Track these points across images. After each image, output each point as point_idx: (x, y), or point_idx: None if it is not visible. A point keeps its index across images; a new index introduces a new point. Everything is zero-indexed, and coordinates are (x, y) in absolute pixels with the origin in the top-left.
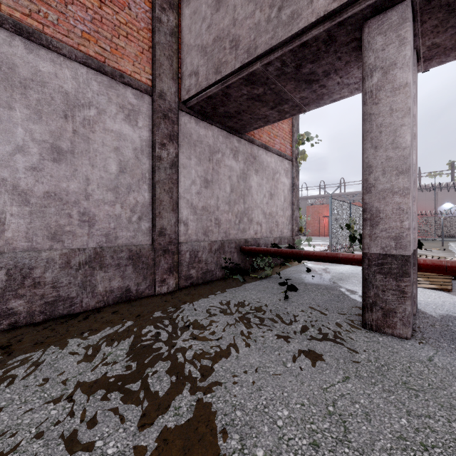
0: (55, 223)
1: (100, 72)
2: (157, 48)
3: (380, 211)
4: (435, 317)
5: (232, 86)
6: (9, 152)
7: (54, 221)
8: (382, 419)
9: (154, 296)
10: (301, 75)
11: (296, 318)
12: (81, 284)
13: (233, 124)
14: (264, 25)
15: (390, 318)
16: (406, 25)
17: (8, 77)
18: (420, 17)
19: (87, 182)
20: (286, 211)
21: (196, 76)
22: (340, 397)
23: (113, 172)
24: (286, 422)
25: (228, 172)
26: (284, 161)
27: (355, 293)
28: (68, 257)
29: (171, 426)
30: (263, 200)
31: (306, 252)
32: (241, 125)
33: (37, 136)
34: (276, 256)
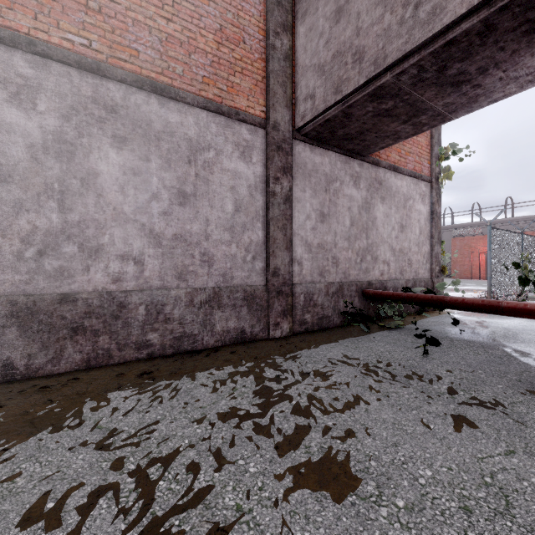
0: (181, 263)
1: (218, 113)
2: (271, 77)
3: None
4: None
5: (355, 105)
6: (147, 200)
7: (180, 262)
8: None
9: (268, 340)
10: (444, 78)
11: (438, 377)
12: (202, 322)
13: (354, 146)
14: (396, 29)
15: None
16: None
17: (146, 133)
18: None
19: (207, 223)
20: (422, 247)
21: (312, 99)
22: (501, 471)
23: (229, 212)
24: (429, 482)
25: (347, 202)
26: (420, 183)
27: (528, 355)
28: (191, 296)
29: (304, 461)
30: (391, 234)
31: (452, 299)
32: (364, 146)
33: (167, 183)
34: (409, 303)
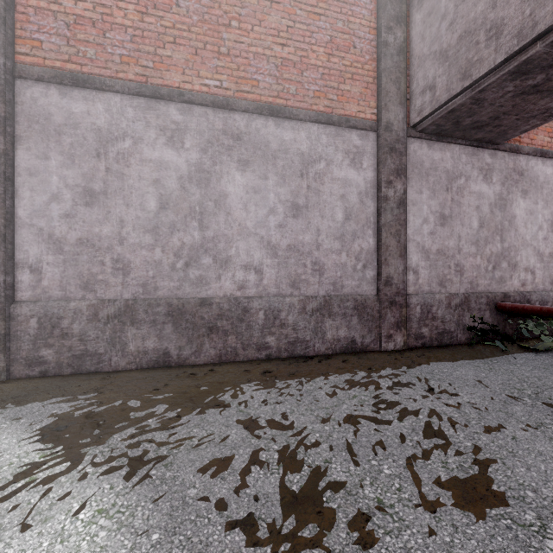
0: (294, 272)
1: (329, 124)
2: (383, 76)
3: None
4: None
5: (489, 88)
6: (265, 215)
7: (293, 271)
8: None
9: (379, 352)
10: None
11: None
12: (313, 329)
13: (484, 134)
14: None
15: None
16: None
17: (264, 153)
18: None
19: (317, 233)
20: None
21: (431, 91)
22: None
23: (339, 221)
24: None
25: (475, 200)
26: None
27: None
28: (303, 303)
29: (442, 474)
30: (536, 234)
31: None
32: (499, 132)
33: (282, 197)
34: None
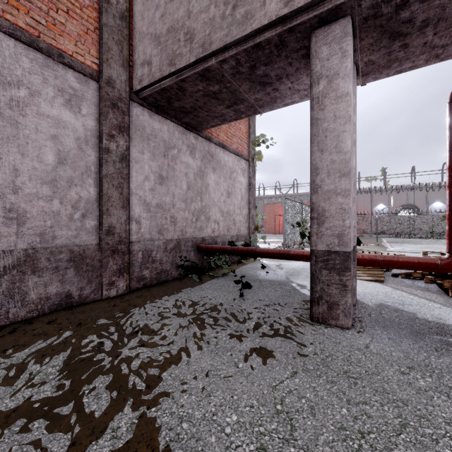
0: None
1: (33, 47)
2: (105, 31)
3: (326, 210)
4: (371, 306)
5: (187, 80)
6: None
7: None
8: (325, 411)
9: (100, 301)
10: (255, 76)
11: (249, 315)
12: (7, 292)
13: (189, 120)
14: (219, 21)
15: (334, 310)
16: (347, 39)
17: None
18: (359, 34)
19: (15, 173)
20: (243, 210)
21: (149, 66)
22: (288, 394)
23: (50, 163)
24: (234, 429)
25: (184, 168)
26: (241, 161)
27: (305, 287)
28: None
29: None
30: (220, 198)
31: (261, 250)
32: (198, 121)
33: None
34: (232, 254)
